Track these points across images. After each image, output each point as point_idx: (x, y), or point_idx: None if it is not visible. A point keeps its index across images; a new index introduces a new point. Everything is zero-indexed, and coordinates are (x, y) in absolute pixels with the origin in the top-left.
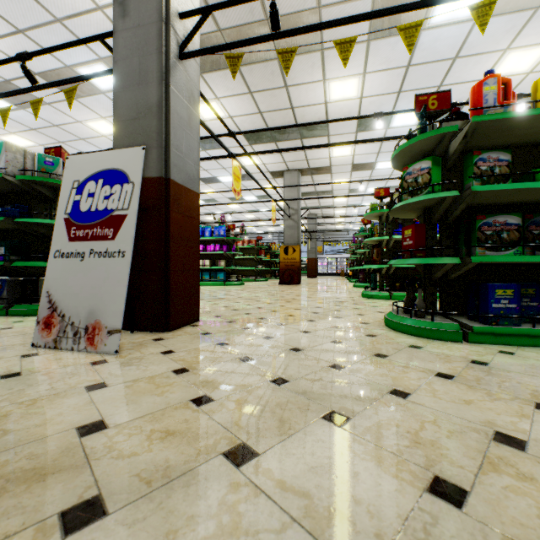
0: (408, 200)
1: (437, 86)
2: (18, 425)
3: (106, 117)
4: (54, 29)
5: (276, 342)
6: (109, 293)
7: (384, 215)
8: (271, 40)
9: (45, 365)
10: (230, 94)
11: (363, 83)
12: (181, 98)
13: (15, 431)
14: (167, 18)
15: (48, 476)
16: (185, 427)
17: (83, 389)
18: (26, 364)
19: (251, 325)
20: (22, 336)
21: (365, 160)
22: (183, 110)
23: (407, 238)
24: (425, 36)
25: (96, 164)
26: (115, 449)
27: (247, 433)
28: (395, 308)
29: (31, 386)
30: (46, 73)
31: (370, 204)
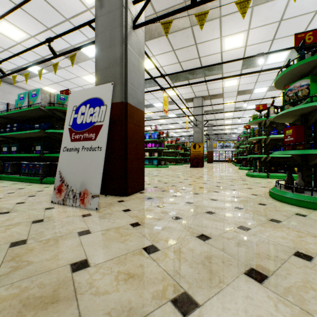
0: (290, 108)
1: None
2: (36, 258)
3: (92, 73)
4: (65, 25)
5: (195, 206)
6: (92, 172)
7: (262, 122)
8: (190, 8)
9: (57, 215)
10: (161, 53)
11: (247, 37)
12: (134, 53)
13: (34, 263)
14: (126, 4)
15: (49, 305)
16: (141, 271)
17: (76, 234)
18: (47, 214)
19: (177, 193)
20: (47, 196)
21: (246, 88)
22: (135, 60)
23: (288, 136)
24: None
25: (85, 95)
26: (93, 286)
27: (187, 282)
28: (273, 184)
29: (48, 229)
30: (62, 51)
31: (252, 115)
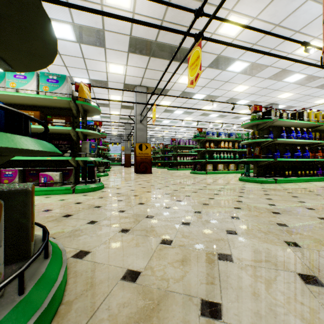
0: None
1: (271, 48)
2: None
3: None
4: None
5: None
6: None
7: (265, 124)
8: None
9: None
10: None
11: None
12: None
13: None
14: None
15: None
16: None
17: None
18: None
19: None
20: None
21: (192, 90)
22: None
23: None
24: (306, 5)
25: None
26: None
27: None
28: None
29: None
30: None
31: (253, 115)
